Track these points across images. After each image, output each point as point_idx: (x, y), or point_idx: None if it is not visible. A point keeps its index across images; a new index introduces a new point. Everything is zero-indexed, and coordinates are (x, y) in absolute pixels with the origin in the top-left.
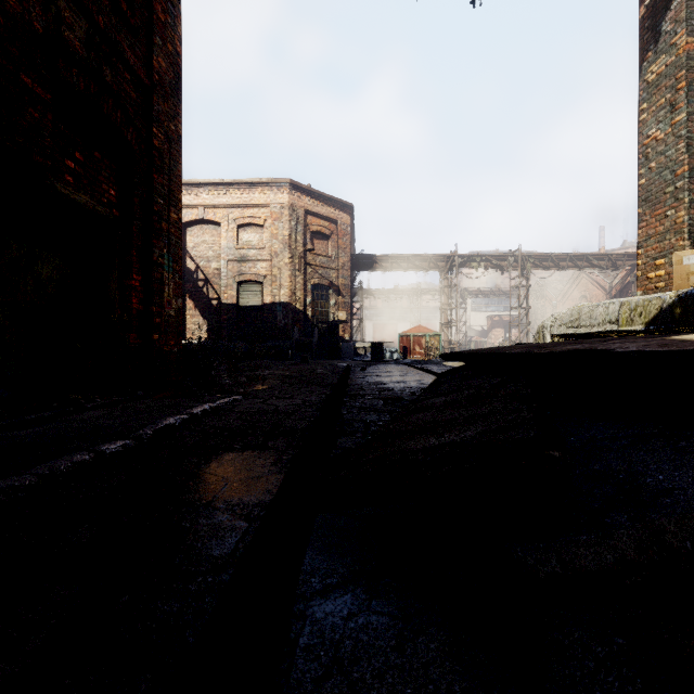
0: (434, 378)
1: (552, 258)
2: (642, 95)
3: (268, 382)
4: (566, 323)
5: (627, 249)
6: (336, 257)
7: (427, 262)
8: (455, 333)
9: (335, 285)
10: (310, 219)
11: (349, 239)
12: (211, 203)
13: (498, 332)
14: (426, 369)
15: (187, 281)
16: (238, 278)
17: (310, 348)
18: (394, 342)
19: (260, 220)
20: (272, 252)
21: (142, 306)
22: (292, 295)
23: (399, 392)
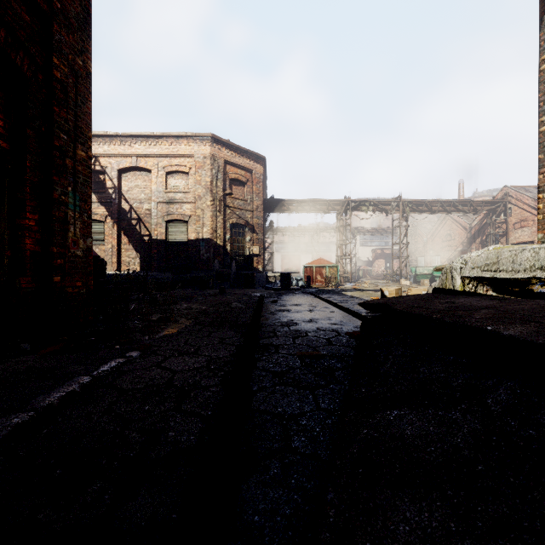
0: (342, 314)
1: (426, 204)
2: (543, 46)
3: (180, 322)
4: (481, 266)
5: (478, 198)
6: (251, 201)
7: (326, 206)
8: (347, 263)
9: (250, 224)
10: (229, 168)
11: (262, 185)
12: (143, 152)
13: (380, 262)
14: (331, 301)
15: (121, 220)
16: (166, 217)
17: (229, 278)
18: (298, 269)
19: (186, 168)
20: (196, 195)
21: (39, 247)
22: (213, 232)
23: (314, 338)
